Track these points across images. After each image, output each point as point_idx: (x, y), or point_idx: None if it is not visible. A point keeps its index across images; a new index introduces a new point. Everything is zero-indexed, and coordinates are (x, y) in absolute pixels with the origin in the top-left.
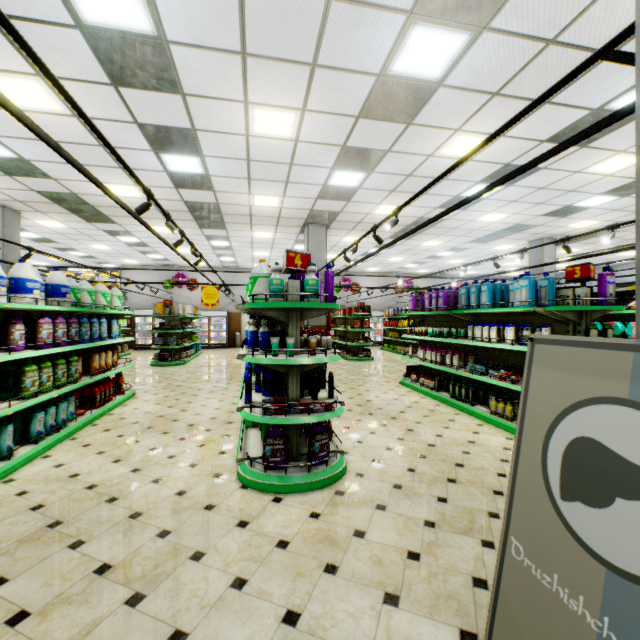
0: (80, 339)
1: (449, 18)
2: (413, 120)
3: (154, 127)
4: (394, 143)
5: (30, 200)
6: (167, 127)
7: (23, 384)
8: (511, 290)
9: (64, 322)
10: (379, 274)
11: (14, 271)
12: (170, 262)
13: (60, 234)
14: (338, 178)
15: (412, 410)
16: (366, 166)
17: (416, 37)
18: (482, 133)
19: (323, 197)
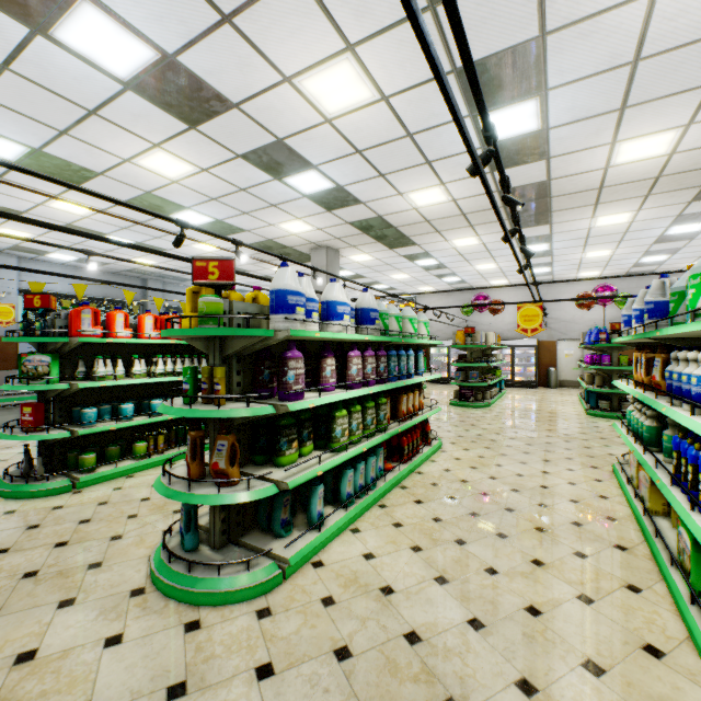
0: (388, 376)
1: None
2: None
3: (477, 66)
4: None
5: (345, 235)
6: (497, 55)
7: (333, 433)
8: None
9: (372, 355)
10: None
11: (325, 293)
12: (465, 284)
13: (367, 268)
14: None
15: None
16: None
17: None
18: None
19: None
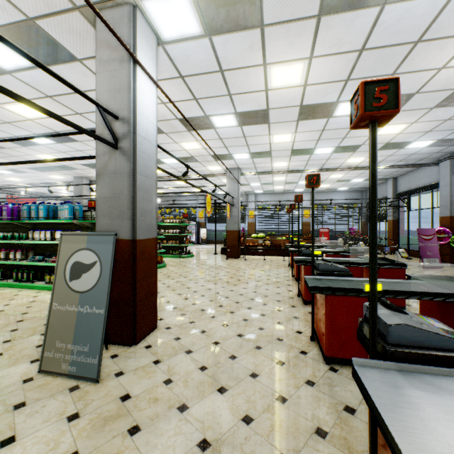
0: None
1: None
2: None
3: None
4: None
5: None
6: None
7: None
8: (60, 210)
9: None
10: None
11: None
12: None
13: None
14: None
15: None
16: None
17: None
18: None
19: None
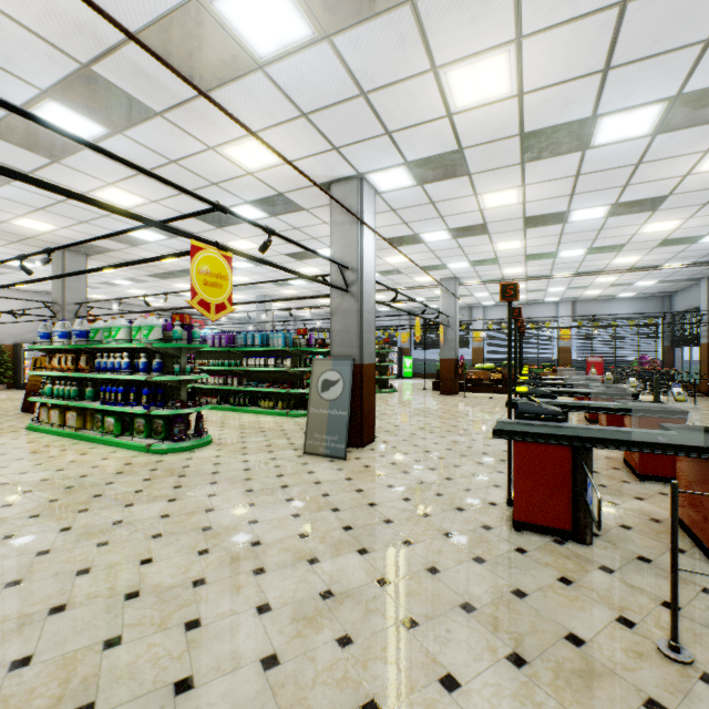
0: None
1: (262, 209)
2: (223, 228)
3: None
4: (203, 232)
5: None
6: None
7: None
8: (271, 337)
9: None
10: (103, 302)
11: None
12: None
13: None
14: (141, 233)
15: (212, 416)
16: (172, 234)
17: (245, 207)
18: (256, 243)
19: (111, 238)
